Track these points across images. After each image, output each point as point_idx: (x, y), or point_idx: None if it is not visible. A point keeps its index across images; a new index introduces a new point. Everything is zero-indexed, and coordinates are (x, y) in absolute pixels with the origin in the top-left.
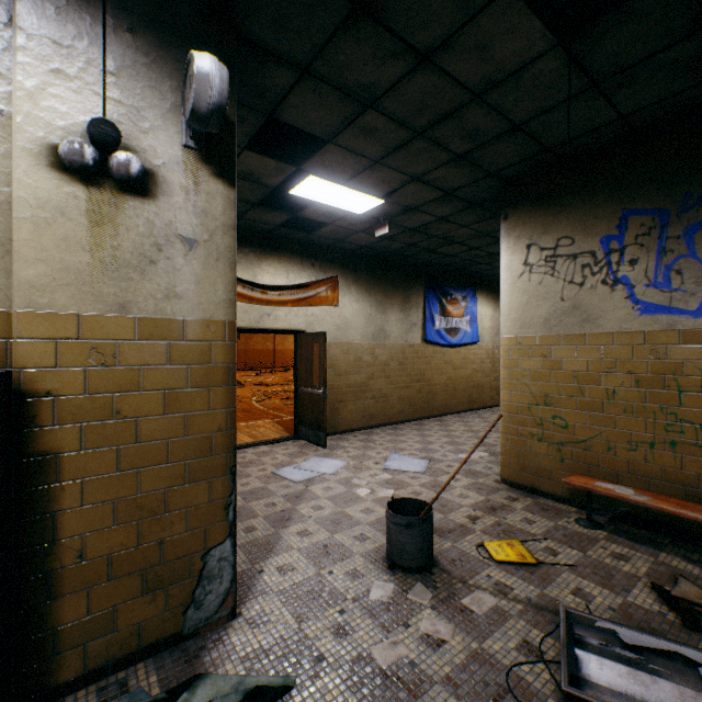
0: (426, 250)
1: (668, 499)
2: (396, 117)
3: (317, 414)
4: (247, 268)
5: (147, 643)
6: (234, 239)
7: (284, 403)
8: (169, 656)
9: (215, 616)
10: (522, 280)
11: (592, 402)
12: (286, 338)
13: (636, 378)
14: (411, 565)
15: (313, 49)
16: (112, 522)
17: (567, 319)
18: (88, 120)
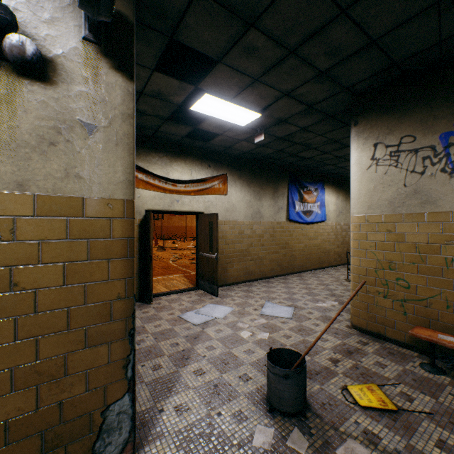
0: (290, 155)
1: None
2: (273, 36)
3: (212, 272)
4: (162, 167)
5: None
6: (132, 127)
7: (191, 262)
8: None
9: None
10: (370, 171)
11: (432, 268)
12: (194, 218)
13: None
14: (288, 410)
15: None
16: (9, 389)
17: (409, 201)
18: None
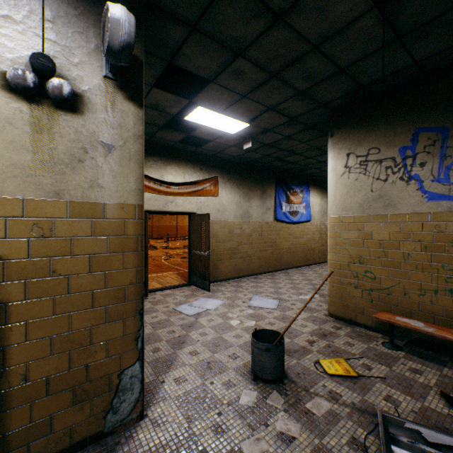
0: (276, 159)
1: (449, 330)
2: (258, 63)
3: (204, 268)
4: (157, 170)
5: (76, 440)
6: (141, 145)
7: (183, 260)
8: (93, 450)
9: (128, 418)
10: (343, 177)
11: (393, 261)
12: (185, 218)
13: (425, 245)
14: (269, 378)
15: (199, 11)
16: (49, 353)
17: (375, 204)
18: (30, 54)
